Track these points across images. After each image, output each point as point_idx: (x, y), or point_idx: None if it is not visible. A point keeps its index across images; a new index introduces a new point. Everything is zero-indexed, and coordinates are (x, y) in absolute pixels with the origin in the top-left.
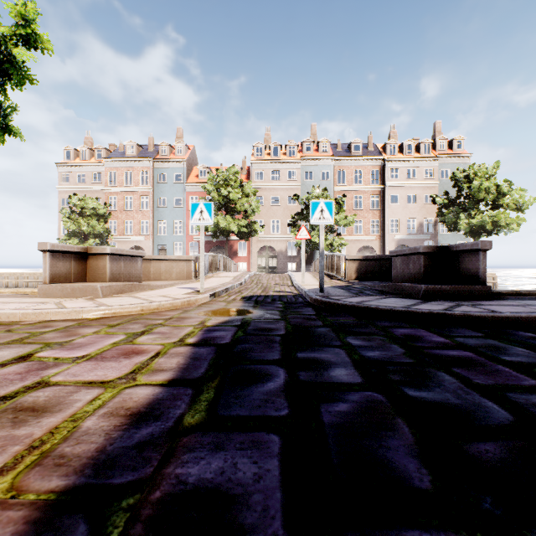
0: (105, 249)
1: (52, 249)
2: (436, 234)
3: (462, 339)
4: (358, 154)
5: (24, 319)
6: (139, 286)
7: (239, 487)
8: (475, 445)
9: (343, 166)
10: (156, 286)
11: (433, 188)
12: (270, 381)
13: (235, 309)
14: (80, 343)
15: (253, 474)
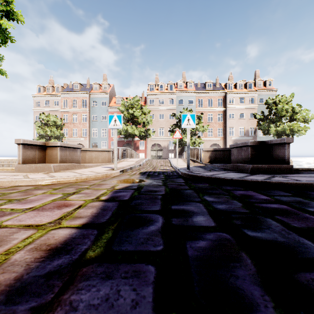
0: (57, 143)
1: (23, 142)
2: (256, 136)
3: (279, 197)
4: (210, 89)
5: (1, 185)
6: (78, 165)
7: (118, 313)
8: (303, 275)
9: (201, 96)
10: (88, 166)
11: (254, 109)
12: (152, 225)
13: (135, 179)
14: (31, 200)
15: (131, 300)
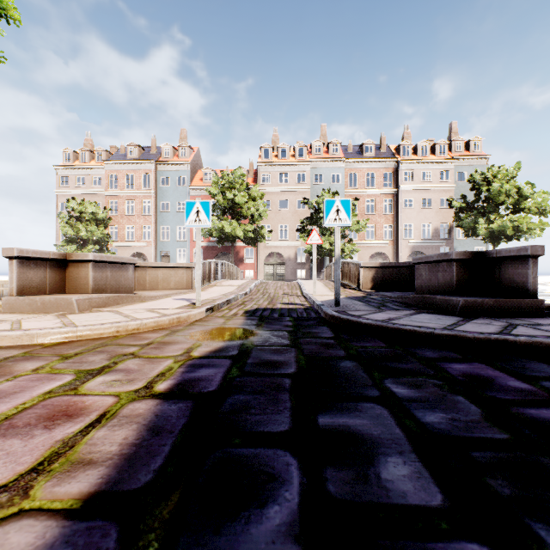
0: (87, 256)
1: (20, 255)
2: (453, 239)
3: None
4: (371, 156)
5: None
6: (127, 297)
7: None
8: None
9: (355, 168)
10: (148, 298)
11: (449, 191)
12: (275, 500)
13: (234, 329)
14: None
15: None
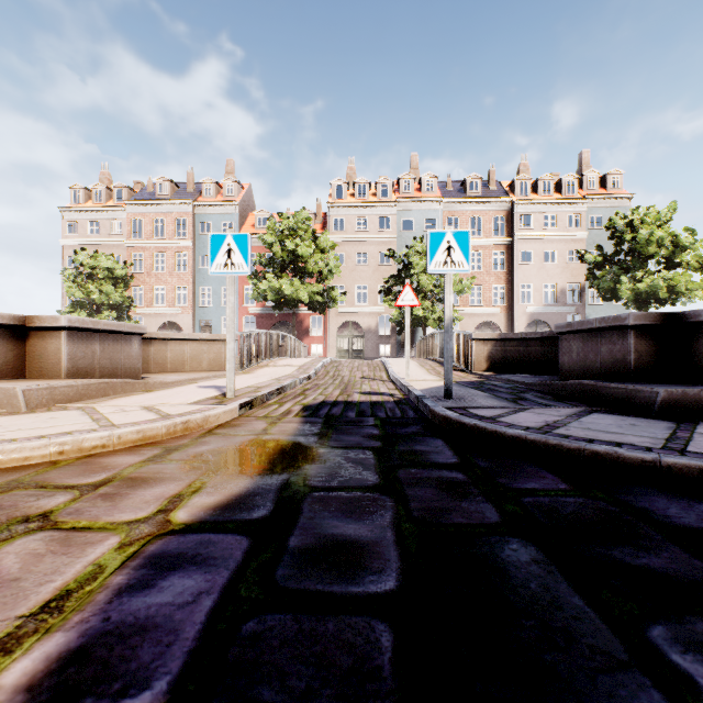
0: (58, 320)
1: None
2: (584, 304)
3: None
4: (476, 195)
5: None
6: (123, 384)
7: None
8: None
9: (456, 211)
10: (161, 384)
11: (580, 241)
12: None
13: (279, 444)
14: None
15: None
